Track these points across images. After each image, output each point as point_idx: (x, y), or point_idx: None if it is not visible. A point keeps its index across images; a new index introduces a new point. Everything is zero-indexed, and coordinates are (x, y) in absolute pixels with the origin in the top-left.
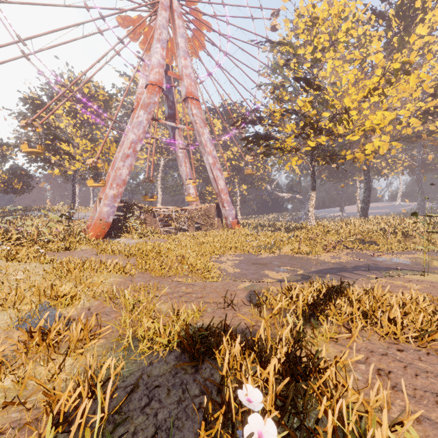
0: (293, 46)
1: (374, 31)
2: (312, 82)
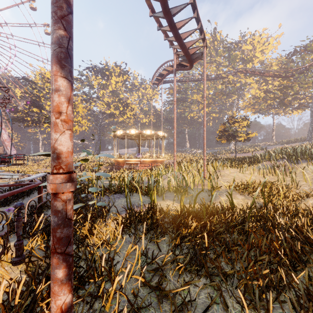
0: (36, 83)
1: (94, 77)
2: (39, 103)
